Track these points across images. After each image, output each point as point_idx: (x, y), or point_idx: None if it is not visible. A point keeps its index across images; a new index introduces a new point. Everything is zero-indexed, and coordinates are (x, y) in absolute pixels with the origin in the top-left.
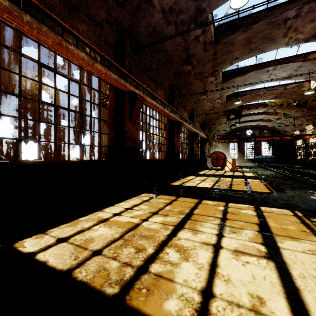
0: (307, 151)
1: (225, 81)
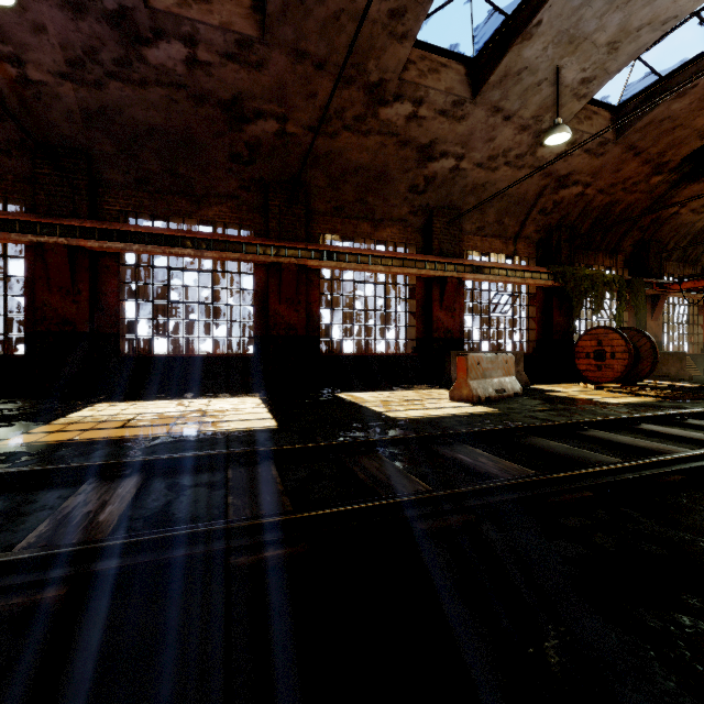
0: None
1: (480, 86)
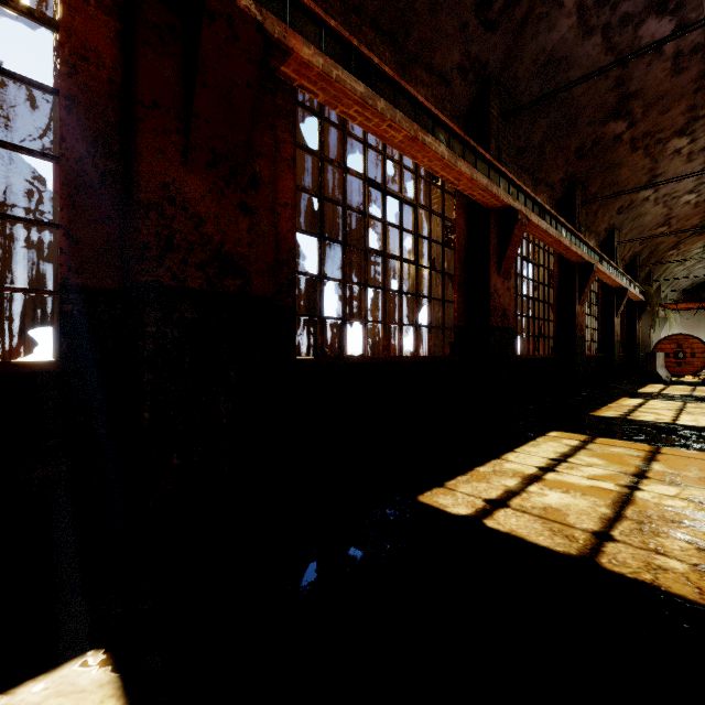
0: None
1: None
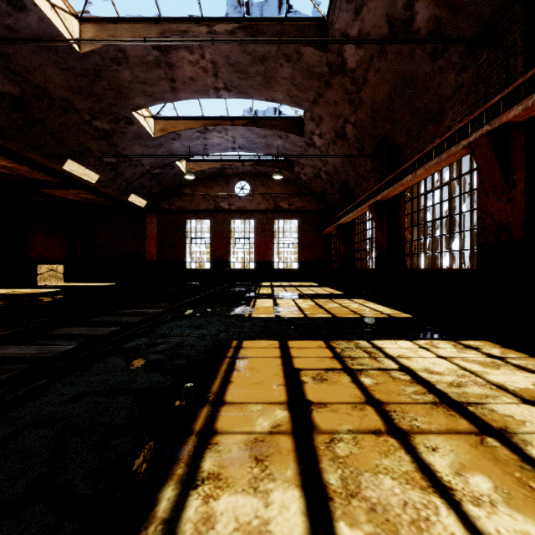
0: None
1: None
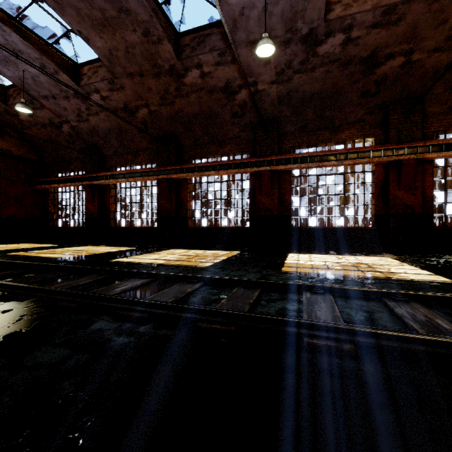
0: None
1: None
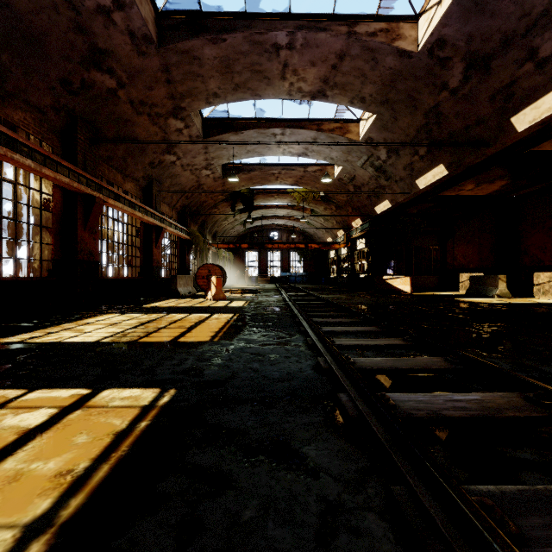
0: (340, 267)
1: (209, 135)
